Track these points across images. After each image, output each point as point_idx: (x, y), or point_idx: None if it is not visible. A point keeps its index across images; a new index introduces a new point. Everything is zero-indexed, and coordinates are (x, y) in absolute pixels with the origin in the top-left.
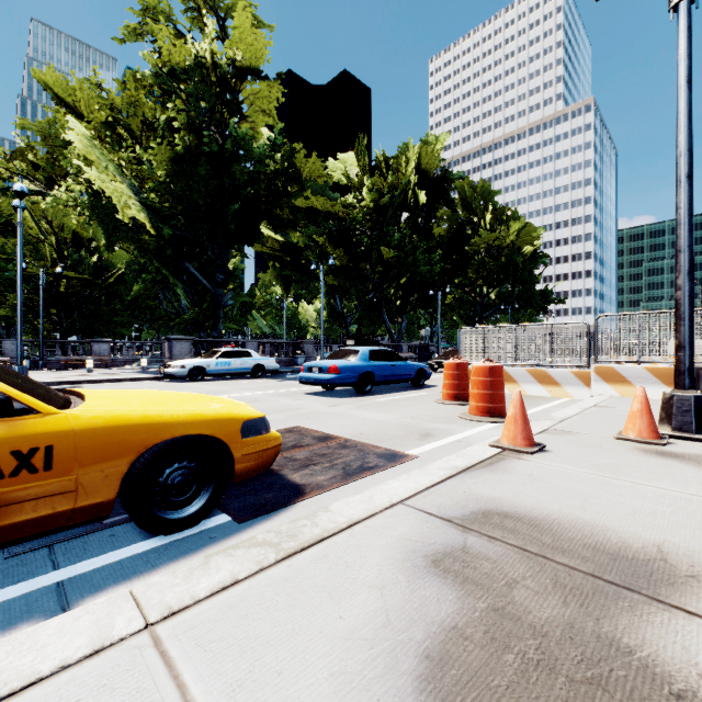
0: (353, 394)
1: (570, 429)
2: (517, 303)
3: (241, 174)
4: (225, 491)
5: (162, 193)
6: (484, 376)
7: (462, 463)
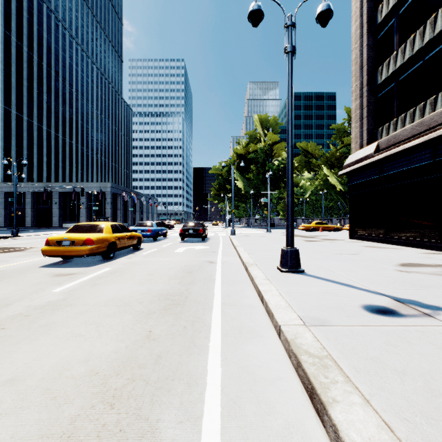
0: None
1: None
2: None
3: None
4: None
5: (344, 180)
6: None
7: None
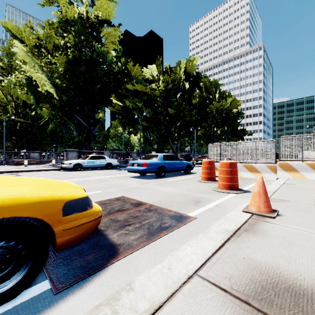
0: (155, 177)
1: (282, 198)
2: (230, 135)
3: (101, 71)
4: (58, 252)
5: (62, 79)
6: (227, 167)
7: (230, 227)
